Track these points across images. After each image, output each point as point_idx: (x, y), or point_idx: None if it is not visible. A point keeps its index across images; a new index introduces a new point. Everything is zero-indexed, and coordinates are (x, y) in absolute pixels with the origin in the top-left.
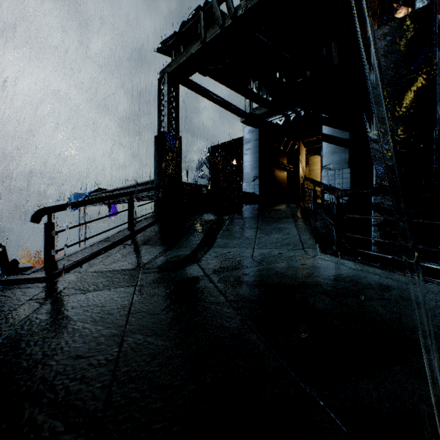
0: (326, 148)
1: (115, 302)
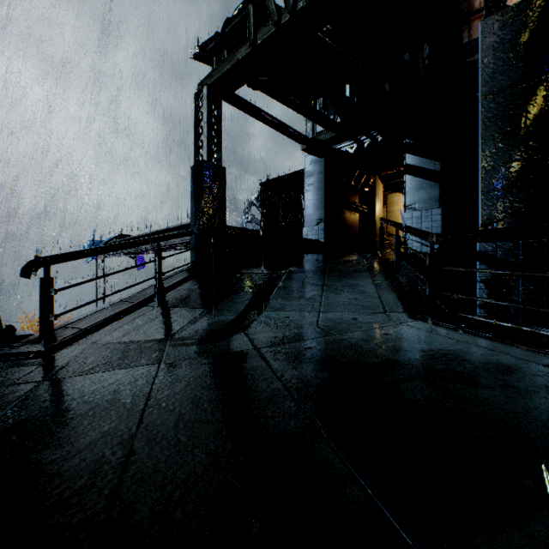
0: (411, 182)
1: (128, 389)
